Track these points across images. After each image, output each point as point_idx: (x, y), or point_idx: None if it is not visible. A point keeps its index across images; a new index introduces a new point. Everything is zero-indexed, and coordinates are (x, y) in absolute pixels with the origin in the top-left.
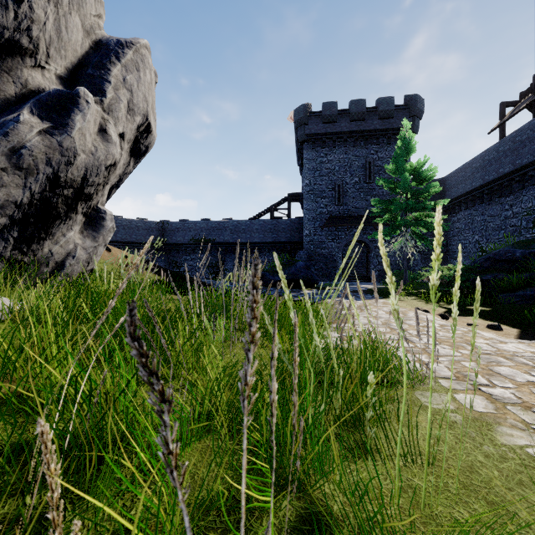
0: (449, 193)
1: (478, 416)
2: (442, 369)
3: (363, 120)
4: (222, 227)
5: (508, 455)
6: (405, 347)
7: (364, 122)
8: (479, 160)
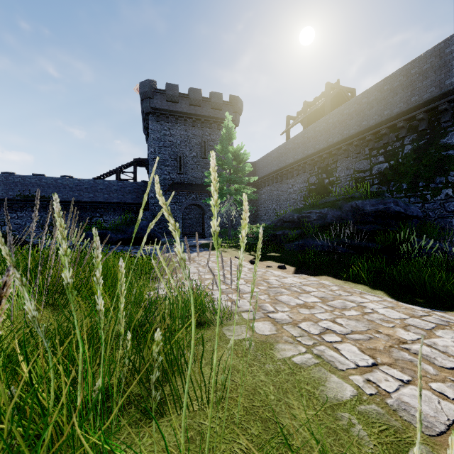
0: (258, 173)
1: (265, 339)
2: (245, 304)
3: (199, 106)
4: (60, 184)
5: (281, 367)
6: (222, 289)
7: (200, 108)
8: (275, 152)
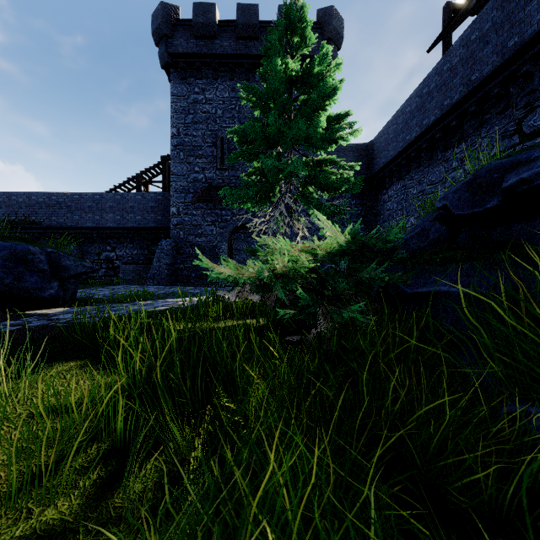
0: (378, 160)
1: None
2: None
3: (256, 40)
4: (55, 203)
5: None
6: None
7: (257, 42)
8: (415, 99)
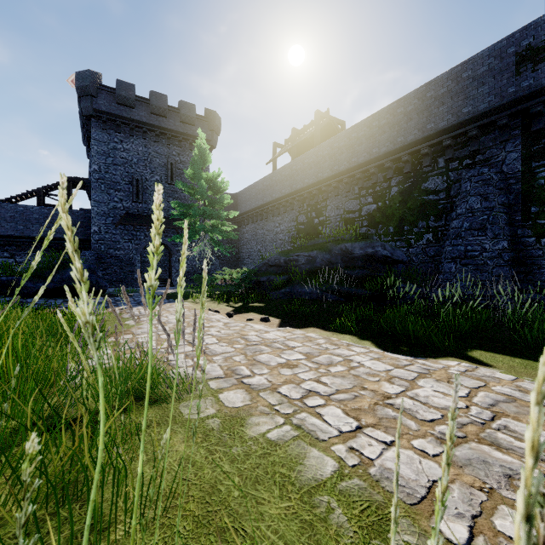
0: (240, 207)
1: (235, 413)
2: (215, 369)
3: (165, 117)
4: None
5: (252, 449)
6: (186, 352)
7: (165, 119)
8: (260, 184)
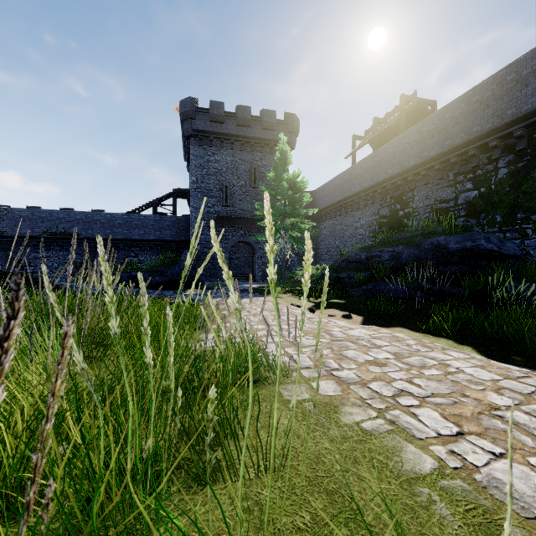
0: (318, 204)
1: (329, 401)
2: (305, 360)
3: (249, 127)
4: (91, 220)
5: (348, 434)
6: (277, 342)
7: (249, 129)
8: (339, 180)
